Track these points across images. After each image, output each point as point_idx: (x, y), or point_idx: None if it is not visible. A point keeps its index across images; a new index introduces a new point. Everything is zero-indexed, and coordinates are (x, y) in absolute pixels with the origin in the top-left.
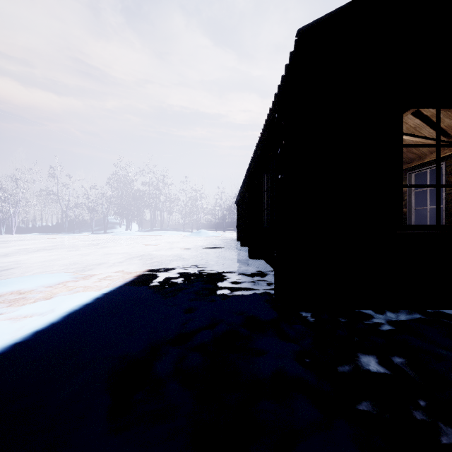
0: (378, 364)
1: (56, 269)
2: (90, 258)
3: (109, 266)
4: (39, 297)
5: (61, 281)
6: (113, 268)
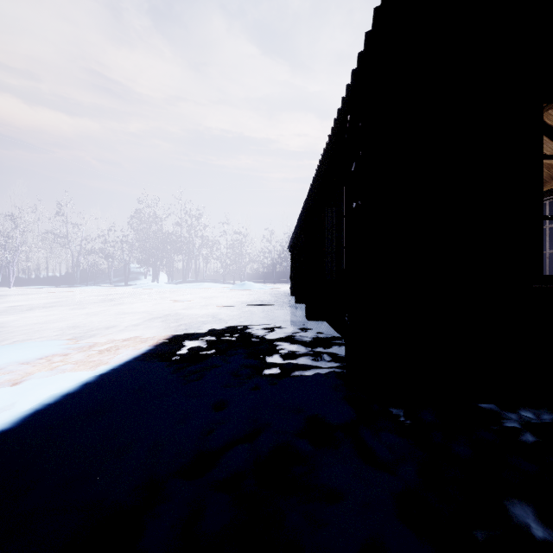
0: (543, 522)
1: (46, 335)
2: (98, 319)
3: (119, 331)
4: (3, 381)
5: (46, 354)
6: (124, 333)
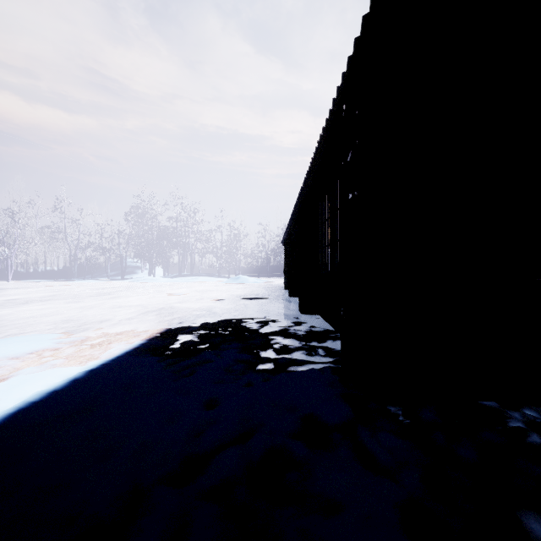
0: None
1: (39, 329)
2: (93, 312)
3: (112, 325)
4: None
5: (36, 349)
6: (117, 327)
